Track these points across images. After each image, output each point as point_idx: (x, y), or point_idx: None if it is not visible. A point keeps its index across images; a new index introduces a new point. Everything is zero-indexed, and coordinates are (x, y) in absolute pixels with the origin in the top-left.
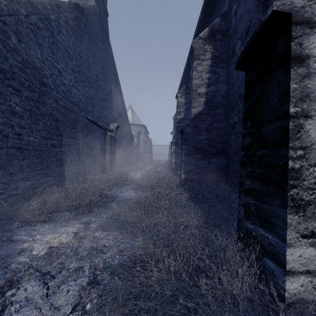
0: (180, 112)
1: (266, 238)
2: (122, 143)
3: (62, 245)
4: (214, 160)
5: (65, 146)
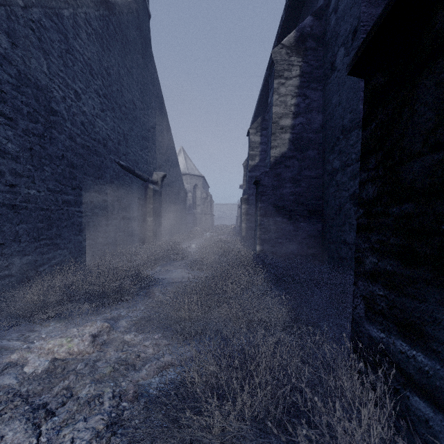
0: (253, 156)
1: (412, 358)
2: (171, 200)
3: (73, 356)
4: (303, 225)
5: (86, 204)
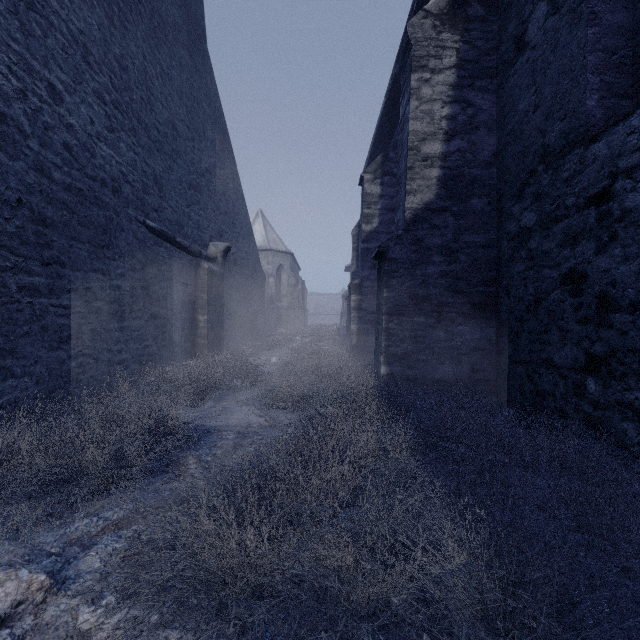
0: (370, 217)
1: None
2: (239, 288)
3: None
4: (463, 329)
5: (75, 293)
